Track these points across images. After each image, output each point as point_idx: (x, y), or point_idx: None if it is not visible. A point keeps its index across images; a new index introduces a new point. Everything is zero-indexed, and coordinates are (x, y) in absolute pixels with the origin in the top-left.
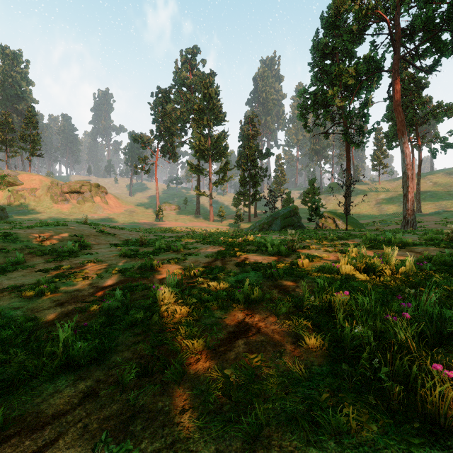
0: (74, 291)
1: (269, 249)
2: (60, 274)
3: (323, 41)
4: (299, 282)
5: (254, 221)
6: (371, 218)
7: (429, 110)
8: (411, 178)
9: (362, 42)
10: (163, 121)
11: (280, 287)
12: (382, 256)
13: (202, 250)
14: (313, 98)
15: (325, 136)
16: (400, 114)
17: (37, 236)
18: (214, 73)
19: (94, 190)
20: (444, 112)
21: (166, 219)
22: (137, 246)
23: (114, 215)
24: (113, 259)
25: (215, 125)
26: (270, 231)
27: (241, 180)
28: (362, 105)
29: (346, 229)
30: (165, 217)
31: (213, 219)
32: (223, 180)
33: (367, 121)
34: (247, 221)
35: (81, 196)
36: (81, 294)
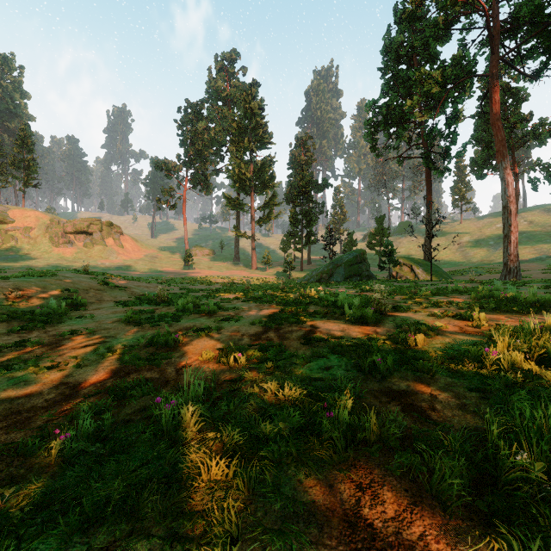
0: (21, 397)
1: (348, 313)
2: (15, 357)
3: (397, 39)
4: (430, 385)
5: (308, 269)
6: (455, 265)
7: (531, 129)
8: (514, 213)
9: (448, 40)
10: (193, 143)
11: (400, 396)
12: (545, 329)
13: (245, 311)
14: (386, 111)
15: (398, 162)
16: (500, 131)
17: (8, 290)
18: (258, 84)
19: (106, 229)
20: (548, 132)
21: (197, 266)
22: (154, 305)
23: (131, 261)
24: (112, 327)
25: (259, 149)
26: (332, 282)
27: (292, 218)
28: (448, 120)
29: (431, 280)
30: (195, 264)
31: (256, 267)
32: (269, 218)
33: (454, 141)
34: (299, 269)
35: (88, 237)
36: (30, 403)
